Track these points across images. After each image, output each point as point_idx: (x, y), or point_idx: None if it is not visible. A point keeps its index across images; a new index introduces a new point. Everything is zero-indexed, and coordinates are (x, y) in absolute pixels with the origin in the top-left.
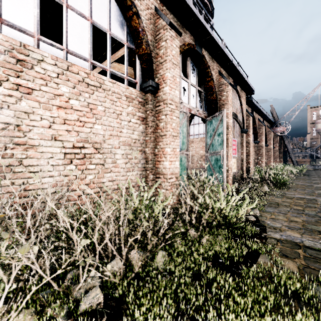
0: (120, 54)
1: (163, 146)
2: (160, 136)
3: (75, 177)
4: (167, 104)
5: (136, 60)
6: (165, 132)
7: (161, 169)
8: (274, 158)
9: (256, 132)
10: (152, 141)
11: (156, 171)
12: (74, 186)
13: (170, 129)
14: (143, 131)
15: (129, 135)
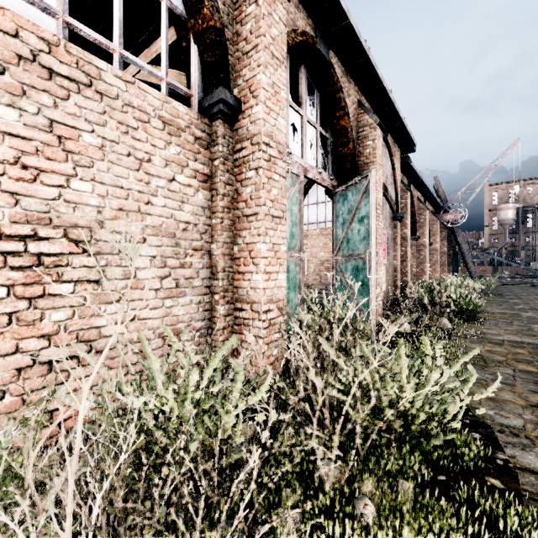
0: (160, 47)
1: (250, 239)
2: (245, 217)
3: (6, 318)
4: (260, 144)
5: (190, 44)
6: (256, 207)
7: (246, 290)
8: (440, 266)
9: (415, 220)
10: (227, 228)
11: (235, 295)
12: (2, 345)
13: (267, 201)
14: (205, 205)
15: (170, 211)
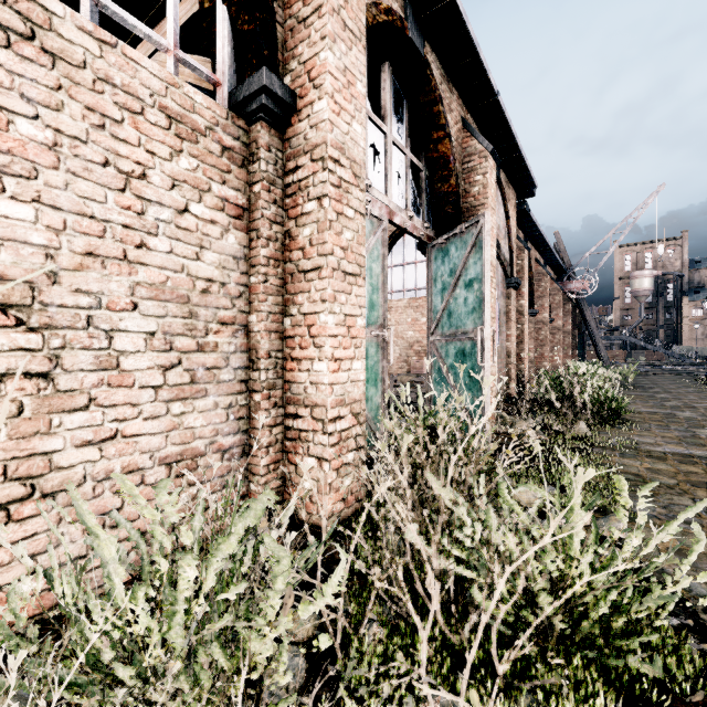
0: None
1: (310, 308)
2: (301, 274)
3: None
4: (325, 160)
5: (216, 3)
6: (318, 257)
7: (303, 386)
8: (563, 350)
9: (532, 288)
10: (273, 291)
11: (286, 394)
12: None
13: (336, 249)
14: (239, 254)
15: (179, 261)
